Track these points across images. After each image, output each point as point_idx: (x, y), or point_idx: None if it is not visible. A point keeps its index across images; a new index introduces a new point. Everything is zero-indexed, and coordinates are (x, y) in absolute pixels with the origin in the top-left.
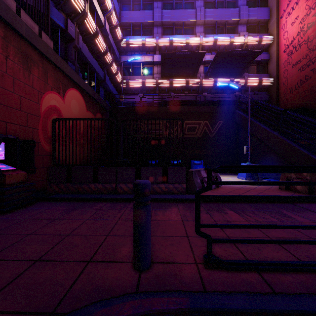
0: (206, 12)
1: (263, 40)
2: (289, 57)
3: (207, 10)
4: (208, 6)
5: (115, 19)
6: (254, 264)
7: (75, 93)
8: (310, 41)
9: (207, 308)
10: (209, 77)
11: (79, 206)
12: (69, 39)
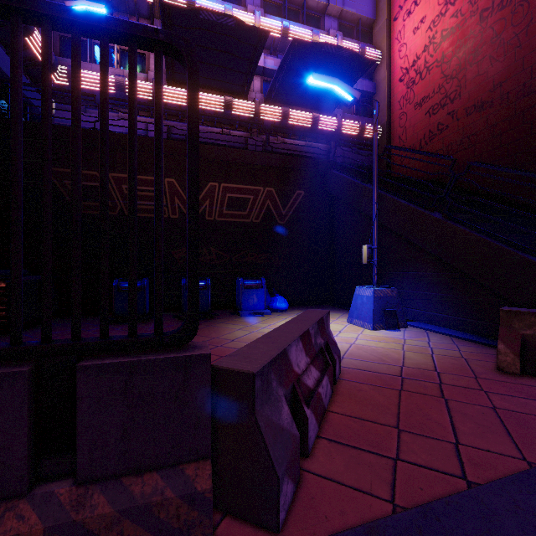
0: None
1: (367, 55)
2: (409, 90)
3: None
4: None
5: None
6: None
7: None
8: (447, 61)
9: None
10: (272, 104)
11: None
12: None
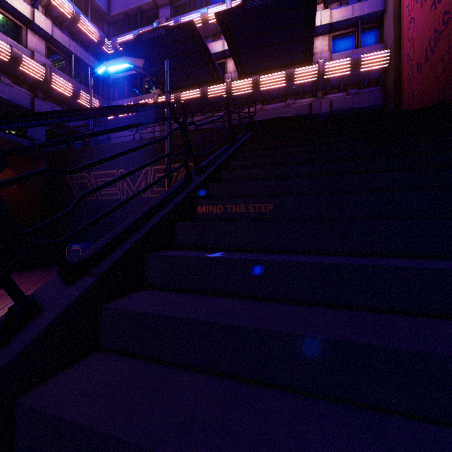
0: None
1: None
2: None
3: None
4: None
5: (68, 7)
6: None
7: None
8: None
9: None
10: (246, 77)
11: None
12: None
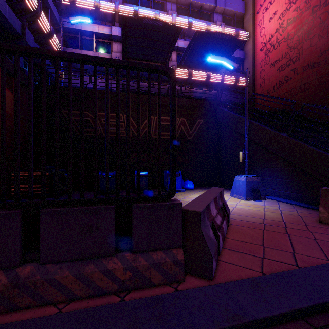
0: None
1: (240, 35)
2: (267, 56)
3: None
4: None
5: None
6: None
7: None
8: (291, 38)
9: None
10: (182, 68)
11: None
12: None
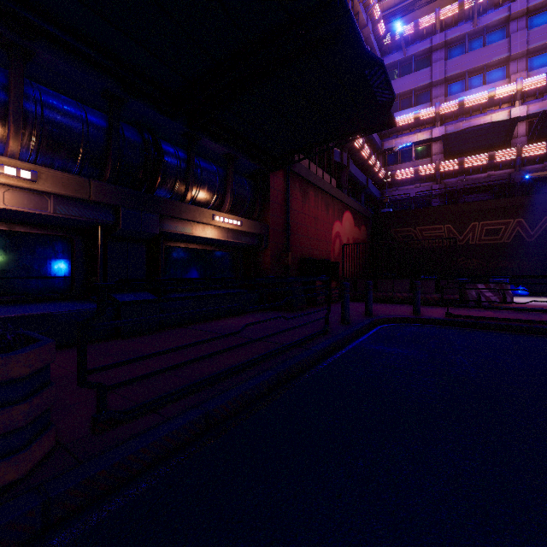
0: (531, 34)
1: None
2: None
3: (532, 31)
4: (537, 19)
5: None
6: (469, 316)
7: (347, 214)
8: None
9: (440, 319)
10: (536, 141)
11: None
12: (342, 168)
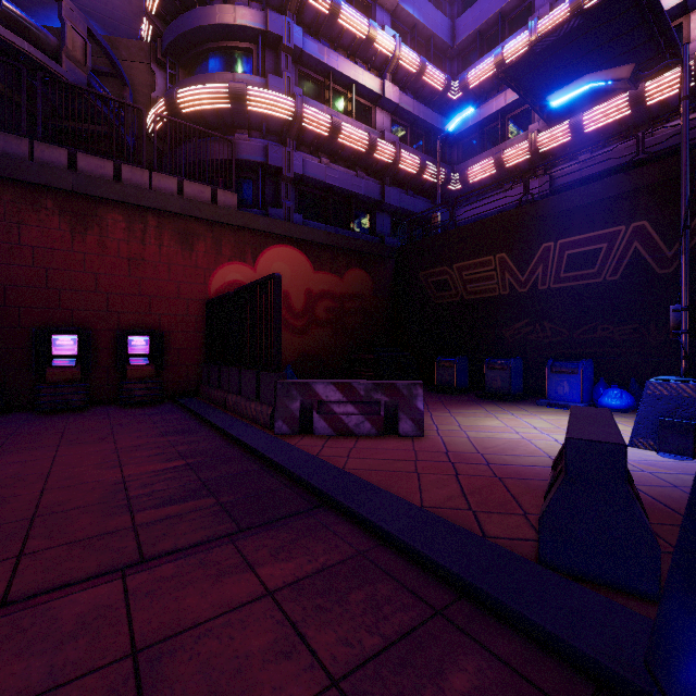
0: None
1: None
2: None
3: None
4: None
5: (415, 60)
6: None
7: (283, 250)
8: None
9: None
10: None
11: (161, 412)
12: (277, 172)
